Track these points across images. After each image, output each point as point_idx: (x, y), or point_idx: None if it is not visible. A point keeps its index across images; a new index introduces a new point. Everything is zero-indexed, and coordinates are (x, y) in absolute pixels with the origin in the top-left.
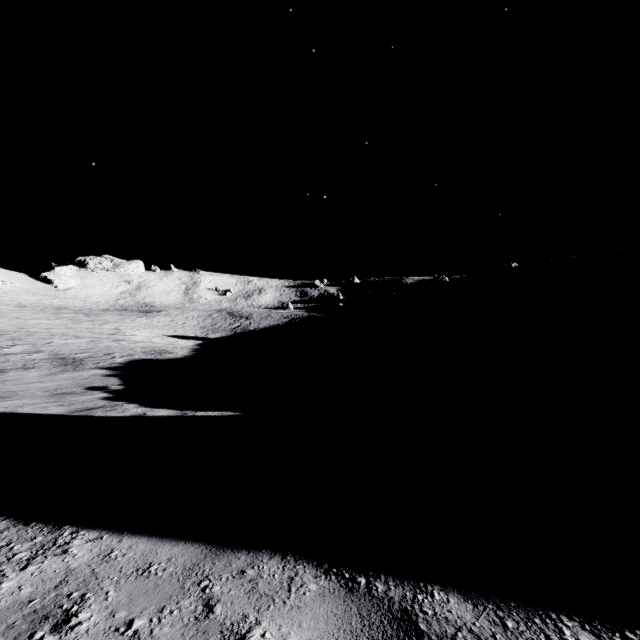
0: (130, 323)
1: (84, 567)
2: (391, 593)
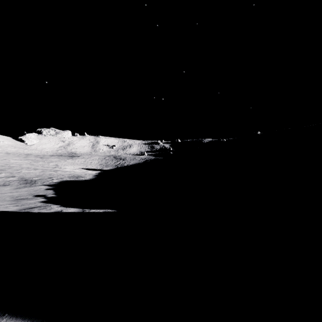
0: (63, 162)
1: None
2: None
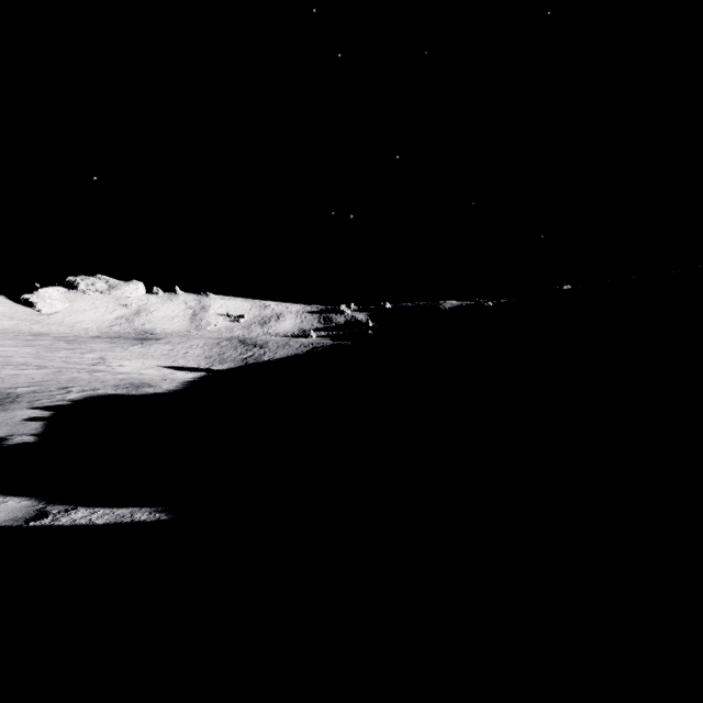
0: (120, 352)
1: None
2: None
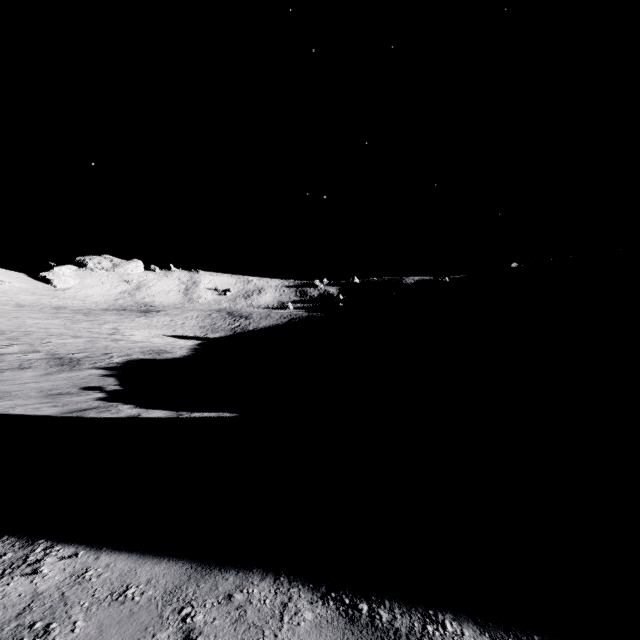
0: (129, 323)
1: (53, 590)
2: (397, 623)
